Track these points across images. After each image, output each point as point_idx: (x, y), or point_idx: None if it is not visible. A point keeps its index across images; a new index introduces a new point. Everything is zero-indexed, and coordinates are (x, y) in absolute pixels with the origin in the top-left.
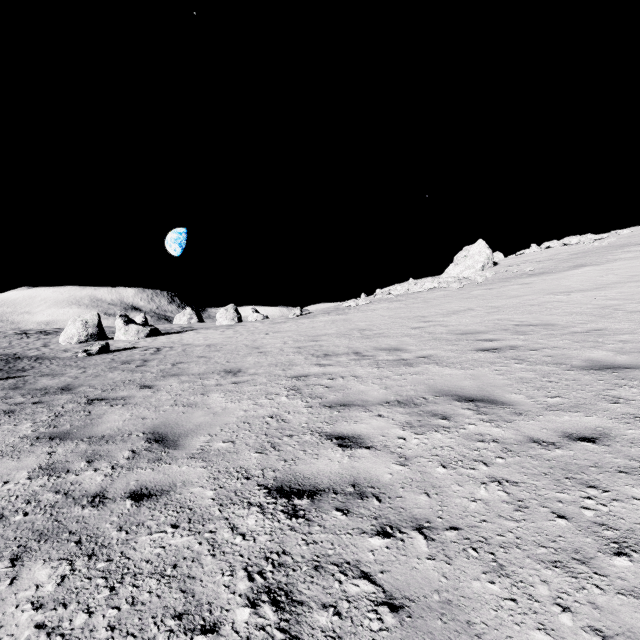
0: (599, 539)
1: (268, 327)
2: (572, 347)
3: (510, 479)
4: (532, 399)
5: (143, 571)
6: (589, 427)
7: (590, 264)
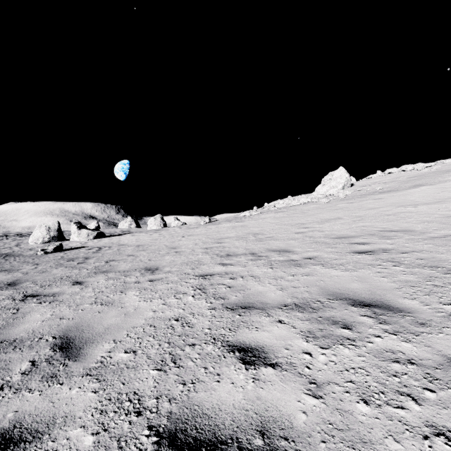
0: None
1: (184, 231)
2: (438, 251)
3: None
4: (428, 306)
5: None
6: None
7: (426, 184)
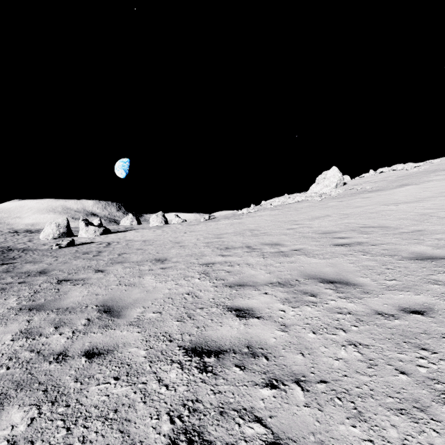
0: (432, 391)
1: (186, 228)
2: (401, 243)
3: (363, 343)
4: (375, 281)
5: (92, 415)
6: (418, 303)
7: (411, 184)
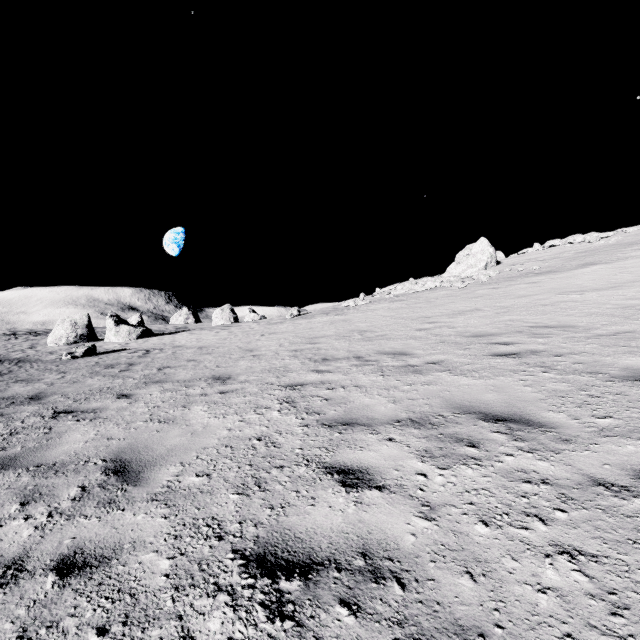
0: None
1: (264, 328)
2: (603, 352)
3: (584, 549)
4: (577, 419)
5: None
6: None
7: (600, 262)
